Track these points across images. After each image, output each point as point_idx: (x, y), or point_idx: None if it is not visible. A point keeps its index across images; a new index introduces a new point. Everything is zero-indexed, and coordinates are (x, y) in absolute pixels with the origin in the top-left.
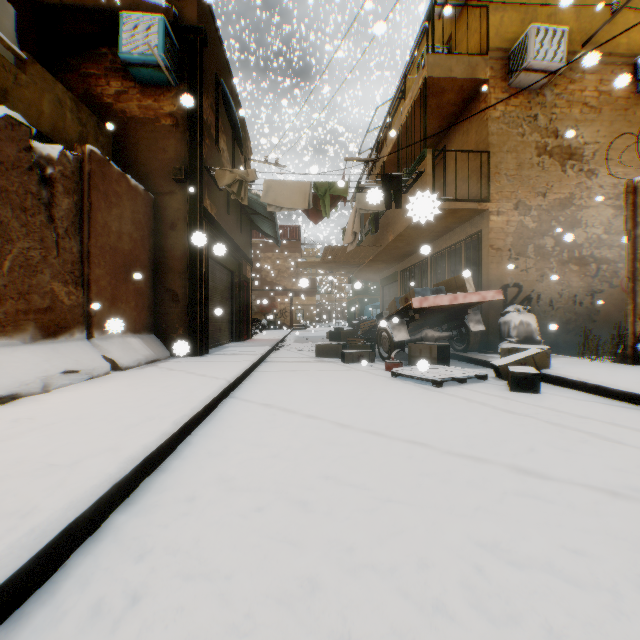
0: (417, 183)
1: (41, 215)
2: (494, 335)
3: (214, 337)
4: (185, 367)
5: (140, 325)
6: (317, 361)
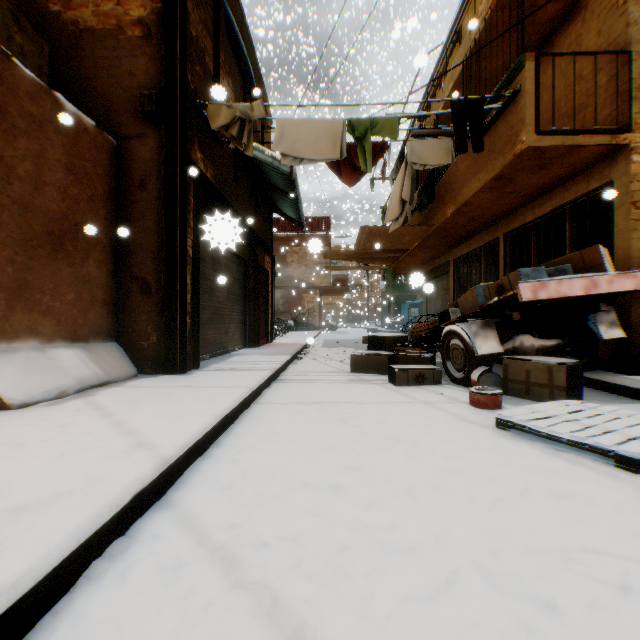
0: (503, 116)
1: None
2: (637, 345)
3: (216, 343)
4: (129, 403)
5: (87, 329)
6: (353, 381)
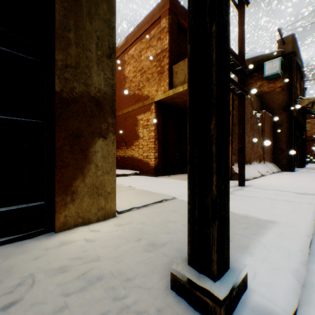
0: None
1: (257, 133)
2: None
3: None
4: (294, 174)
5: (270, 160)
6: None
